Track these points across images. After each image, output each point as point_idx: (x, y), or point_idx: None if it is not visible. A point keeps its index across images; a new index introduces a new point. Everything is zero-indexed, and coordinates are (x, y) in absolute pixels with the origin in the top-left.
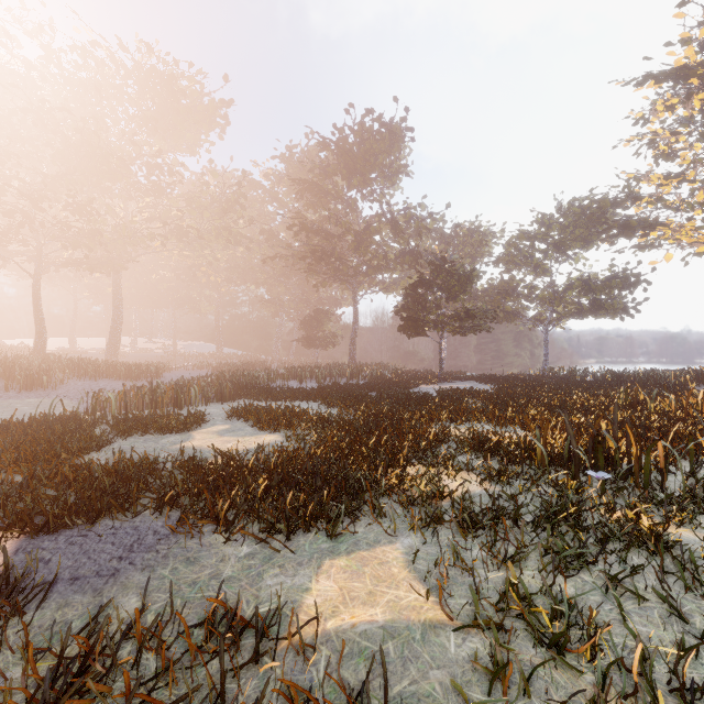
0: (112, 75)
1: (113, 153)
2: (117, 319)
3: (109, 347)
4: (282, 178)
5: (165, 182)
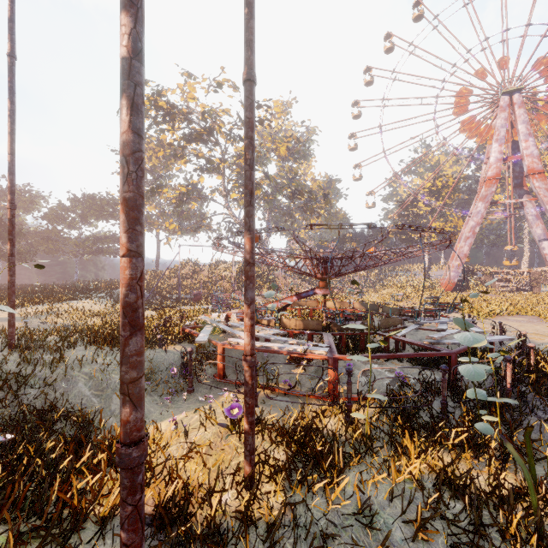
0: None
1: None
2: None
3: None
4: None
5: None
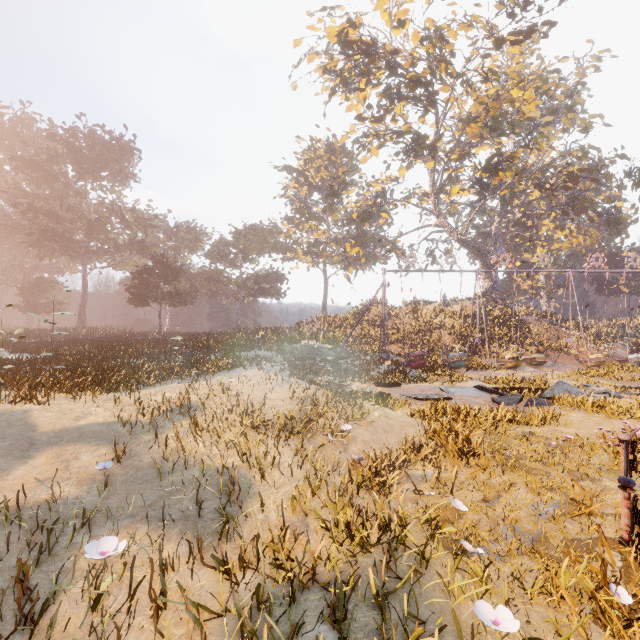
0: None
1: None
2: None
3: None
4: None
5: None
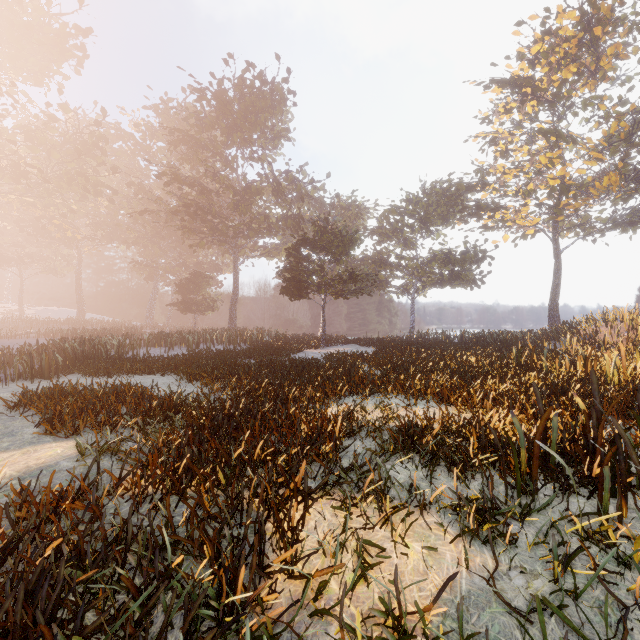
0: None
1: None
2: None
3: None
4: (155, 131)
5: None
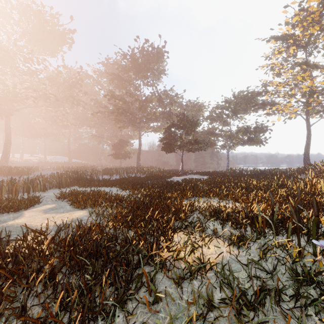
0: (3, 6)
1: (2, 48)
2: (7, 143)
3: (2, 158)
4: (102, 74)
5: (35, 67)
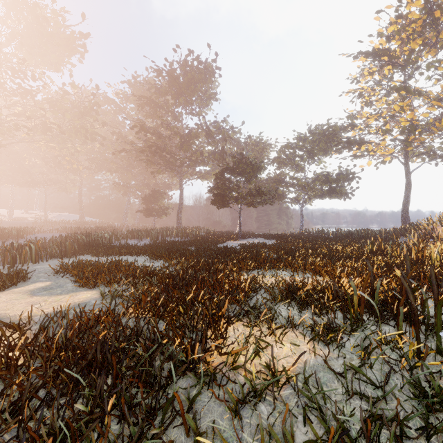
0: None
1: None
2: None
3: None
4: (129, 97)
5: (28, 84)
